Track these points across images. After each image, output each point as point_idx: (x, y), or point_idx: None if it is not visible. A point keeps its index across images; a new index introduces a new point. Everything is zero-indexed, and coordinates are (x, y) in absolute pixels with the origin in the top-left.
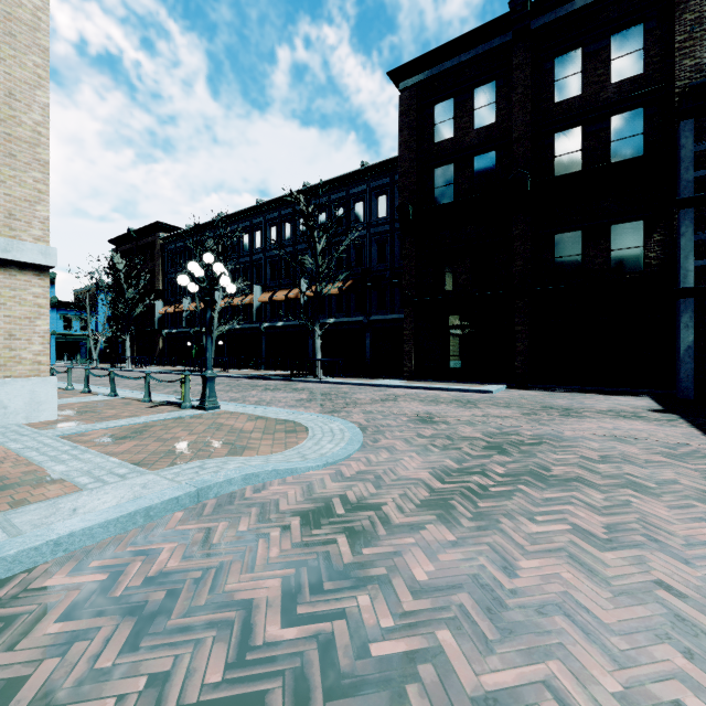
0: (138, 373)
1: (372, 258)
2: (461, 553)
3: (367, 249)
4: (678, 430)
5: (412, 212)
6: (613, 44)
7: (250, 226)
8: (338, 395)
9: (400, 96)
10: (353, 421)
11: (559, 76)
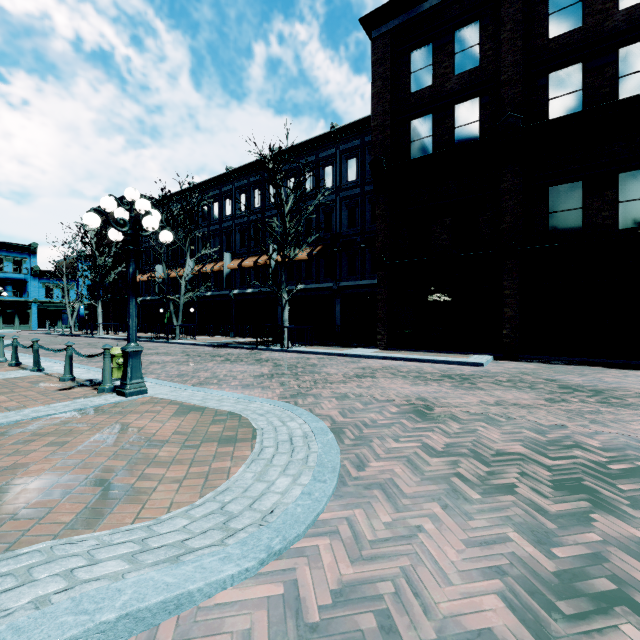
0: (106, 340)
1: (342, 223)
2: None
3: (337, 214)
4: None
5: (386, 167)
6: None
7: (220, 194)
8: (305, 368)
9: (373, 44)
10: (323, 415)
11: (555, 8)
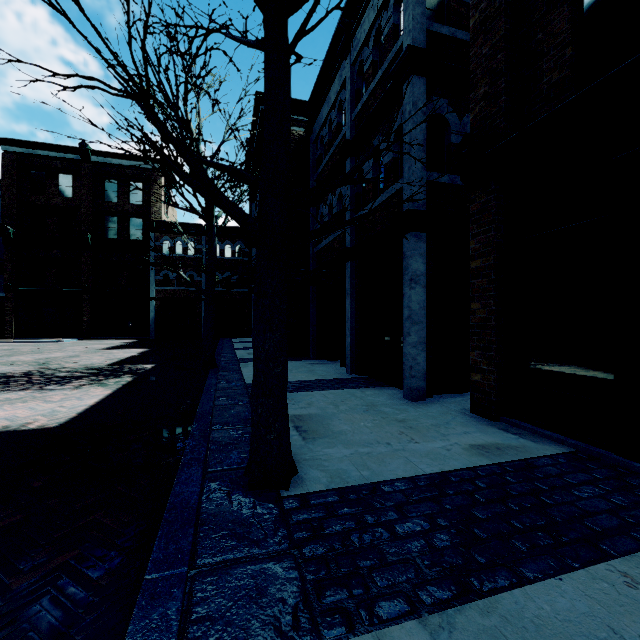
0: None
1: None
2: (0, 358)
3: None
4: (112, 345)
5: (12, 233)
6: (131, 186)
7: None
8: None
9: (3, 154)
10: None
11: (107, 189)
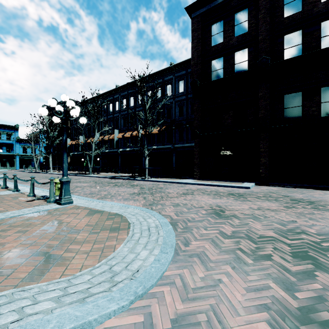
0: (54, 175)
1: (176, 114)
2: None
3: (173, 109)
4: None
5: (199, 85)
6: None
7: (113, 99)
8: (156, 190)
9: (192, 21)
10: (166, 215)
11: (287, 1)
